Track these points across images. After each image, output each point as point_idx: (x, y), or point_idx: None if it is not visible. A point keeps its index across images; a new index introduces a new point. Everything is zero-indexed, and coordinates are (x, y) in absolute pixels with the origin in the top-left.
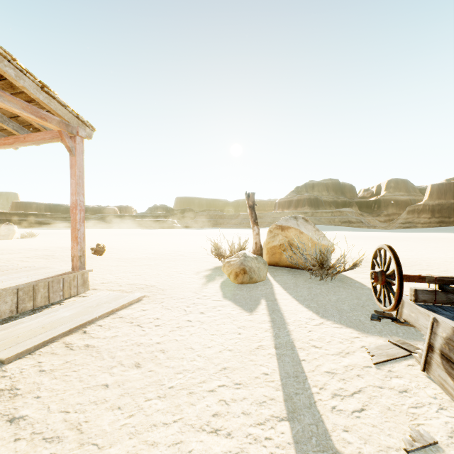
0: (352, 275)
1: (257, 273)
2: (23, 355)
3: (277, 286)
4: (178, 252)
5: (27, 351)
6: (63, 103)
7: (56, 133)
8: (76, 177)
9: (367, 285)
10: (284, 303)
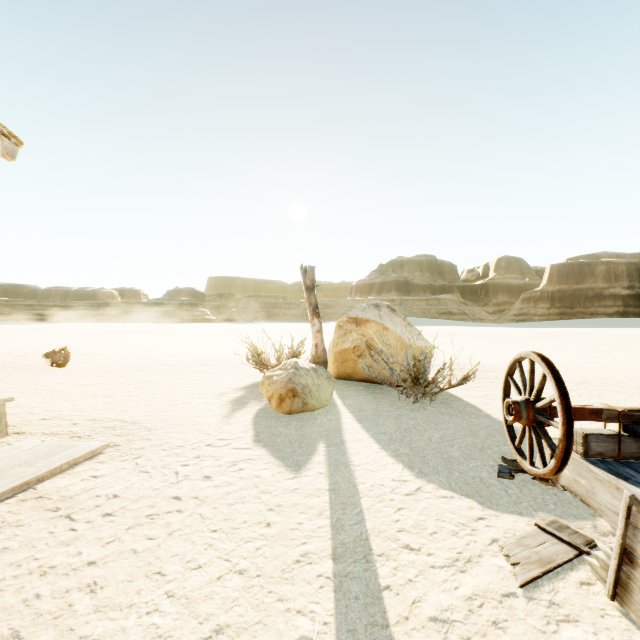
0: (459, 393)
1: (316, 395)
2: None
3: (346, 415)
4: (200, 359)
5: None
6: None
7: None
8: None
9: (484, 409)
10: (357, 448)
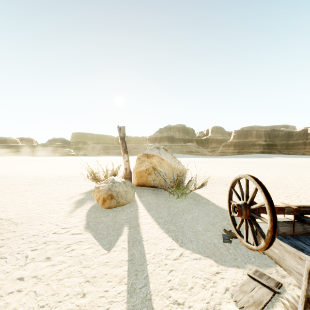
0: (199, 191)
1: (125, 196)
2: None
3: (141, 207)
4: (63, 176)
5: None
6: None
7: None
8: None
9: (211, 200)
10: (146, 229)
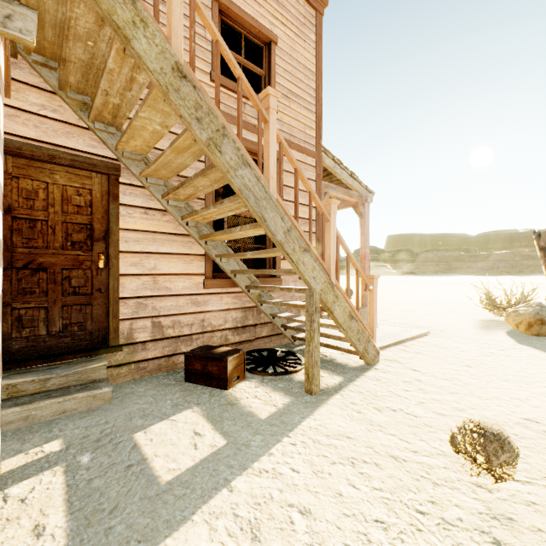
0: None
1: None
2: (380, 349)
3: None
4: (421, 301)
5: (381, 348)
6: (359, 181)
7: (348, 202)
8: (364, 235)
9: None
10: None
